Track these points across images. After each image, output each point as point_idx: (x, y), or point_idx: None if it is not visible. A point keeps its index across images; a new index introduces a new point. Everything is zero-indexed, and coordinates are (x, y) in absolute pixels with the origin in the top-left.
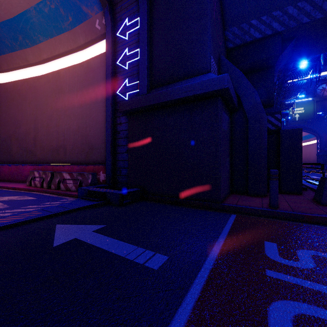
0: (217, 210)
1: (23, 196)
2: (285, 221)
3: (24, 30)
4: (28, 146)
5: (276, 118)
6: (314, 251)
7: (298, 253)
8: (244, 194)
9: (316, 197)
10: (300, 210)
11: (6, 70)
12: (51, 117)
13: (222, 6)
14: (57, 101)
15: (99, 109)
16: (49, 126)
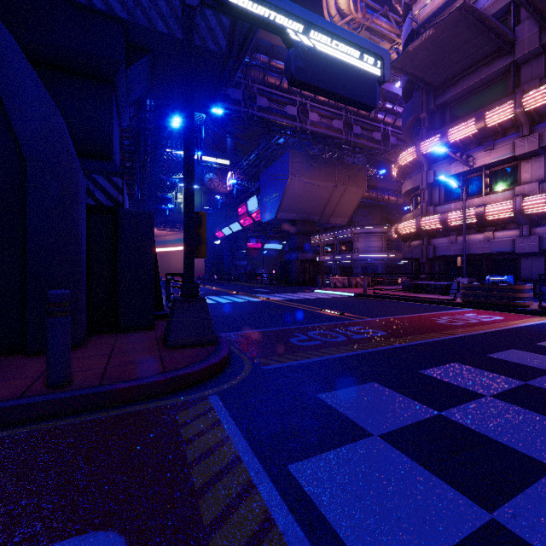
0: None
1: None
2: (71, 420)
3: None
4: None
5: (114, 184)
6: (57, 545)
7: None
8: (17, 355)
9: (166, 333)
10: (119, 374)
11: None
12: None
13: None
14: None
15: None
16: None
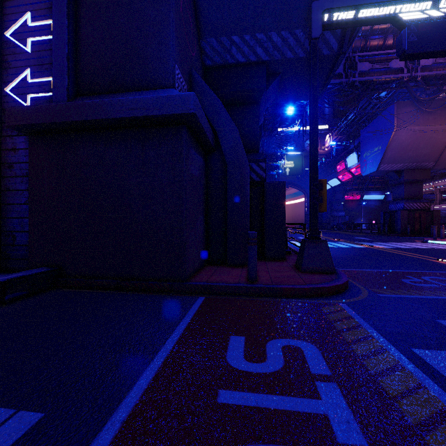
0: (180, 292)
1: None
2: (263, 298)
3: None
4: None
5: (260, 167)
6: (286, 339)
7: (268, 347)
8: (222, 265)
9: (298, 263)
10: (280, 281)
11: None
12: None
13: (196, 3)
14: None
15: None
16: None
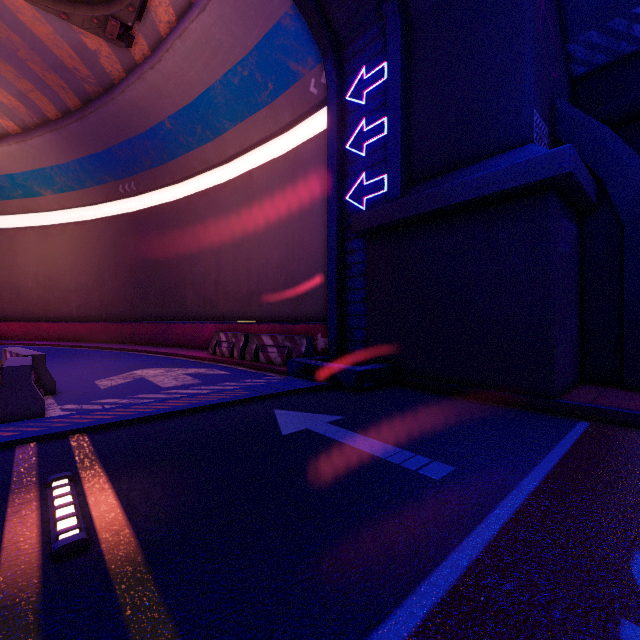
0: (546, 411)
1: (211, 370)
2: None
3: (204, 117)
4: (208, 294)
5: None
6: None
7: None
8: (614, 387)
9: None
10: None
11: (180, 180)
12: (240, 247)
13: None
14: (249, 221)
15: (314, 229)
16: (236, 262)
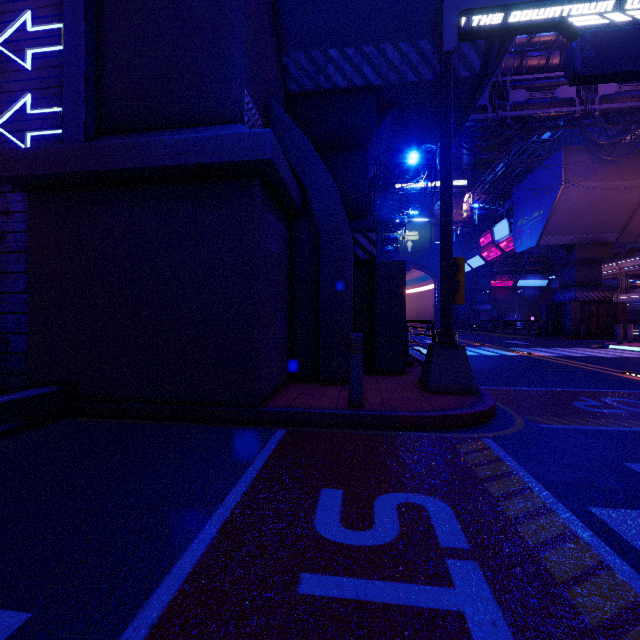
0: (251, 423)
1: None
2: (372, 431)
3: None
4: None
5: (369, 239)
6: (404, 494)
7: (376, 506)
8: (314, 382)
9: (423, 378)
10: (397, 406)
11: None
12: None
13: (275, 1)
14: None
15: None
16: None
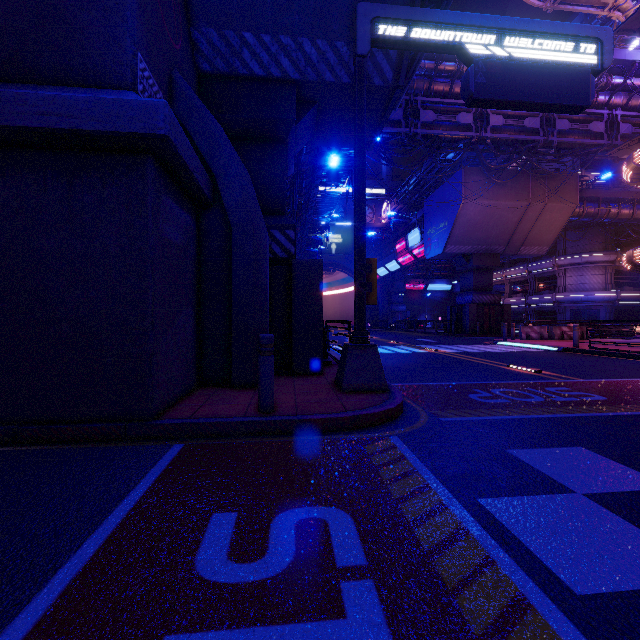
0: (142, 439)
1: None
2: (281, 438)
3: None
4: None
5: (287, 236)
6: (305, 508)
7: (273, 528)
8: (225, 387)
9: (338, 378)
10: (309, 409)
11: None
12: None
13: None
14: None
15: None
16: None
